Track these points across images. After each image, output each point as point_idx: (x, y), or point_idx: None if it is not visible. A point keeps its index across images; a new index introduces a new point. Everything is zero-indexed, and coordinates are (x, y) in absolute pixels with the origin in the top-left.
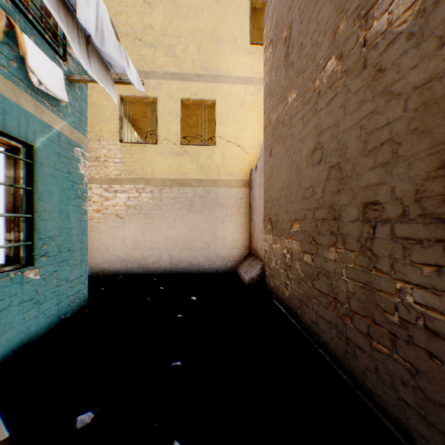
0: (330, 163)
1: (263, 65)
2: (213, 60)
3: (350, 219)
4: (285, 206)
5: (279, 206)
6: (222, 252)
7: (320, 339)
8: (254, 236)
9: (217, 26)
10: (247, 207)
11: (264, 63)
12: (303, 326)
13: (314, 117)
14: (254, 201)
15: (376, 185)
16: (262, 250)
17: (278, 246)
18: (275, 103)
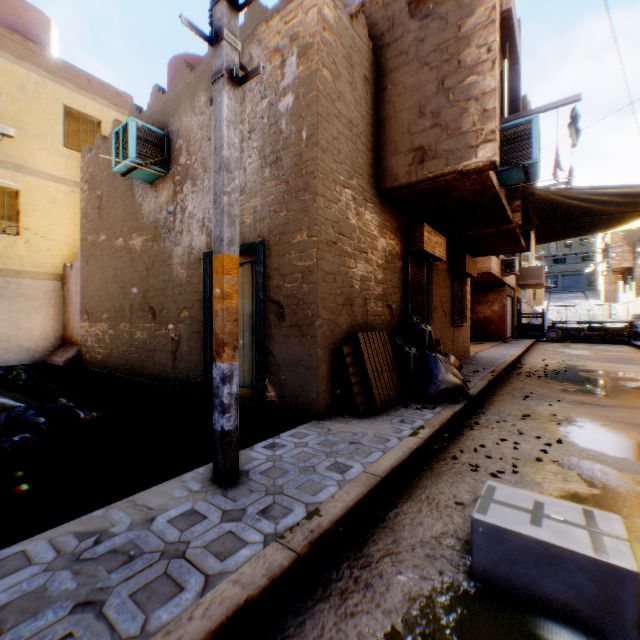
0: (122, 285)
1: (79, 169)
2: (17, 148)
3: (128, 311)
4: (100, 302)
5: (96, 302)
6: (29, 343)
7: (118, 370)
8: (70, 326)
9: (23, 115)
10: (61, 300)
11: (82, 189)
12: (110, 370)
13: (115, 259)
14: (70, 295)
15: (134, 299)
16: (80, 336)
17: (95, 329)
18: (92, 230)
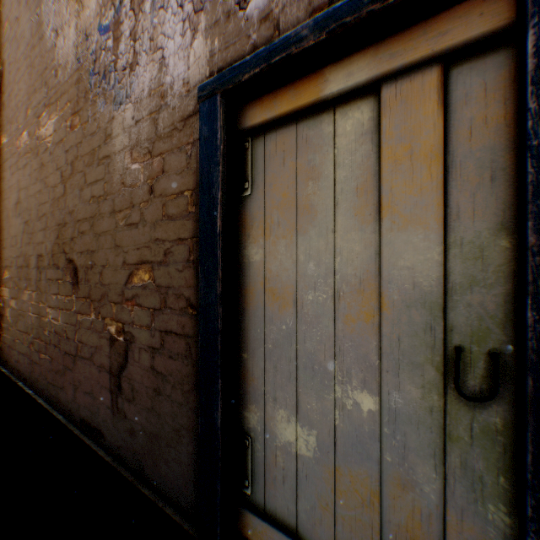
0: (26, 218)
1: None
2: None
3: (34, 267)
4: (1, 251)
5: None
6: None
7: (21, 374)
8: None
9: None
10: None
11: None
12: (13, 370)
13: (19, 173)
14: None
15: (43, 243)
16: None
17: None
18: None
